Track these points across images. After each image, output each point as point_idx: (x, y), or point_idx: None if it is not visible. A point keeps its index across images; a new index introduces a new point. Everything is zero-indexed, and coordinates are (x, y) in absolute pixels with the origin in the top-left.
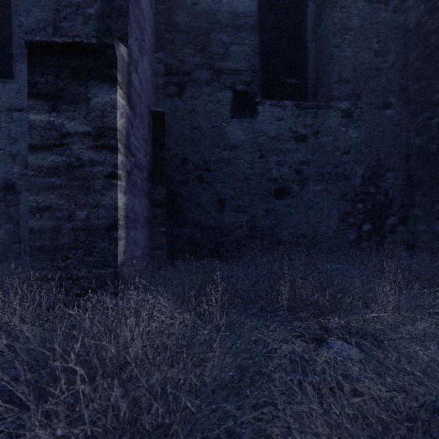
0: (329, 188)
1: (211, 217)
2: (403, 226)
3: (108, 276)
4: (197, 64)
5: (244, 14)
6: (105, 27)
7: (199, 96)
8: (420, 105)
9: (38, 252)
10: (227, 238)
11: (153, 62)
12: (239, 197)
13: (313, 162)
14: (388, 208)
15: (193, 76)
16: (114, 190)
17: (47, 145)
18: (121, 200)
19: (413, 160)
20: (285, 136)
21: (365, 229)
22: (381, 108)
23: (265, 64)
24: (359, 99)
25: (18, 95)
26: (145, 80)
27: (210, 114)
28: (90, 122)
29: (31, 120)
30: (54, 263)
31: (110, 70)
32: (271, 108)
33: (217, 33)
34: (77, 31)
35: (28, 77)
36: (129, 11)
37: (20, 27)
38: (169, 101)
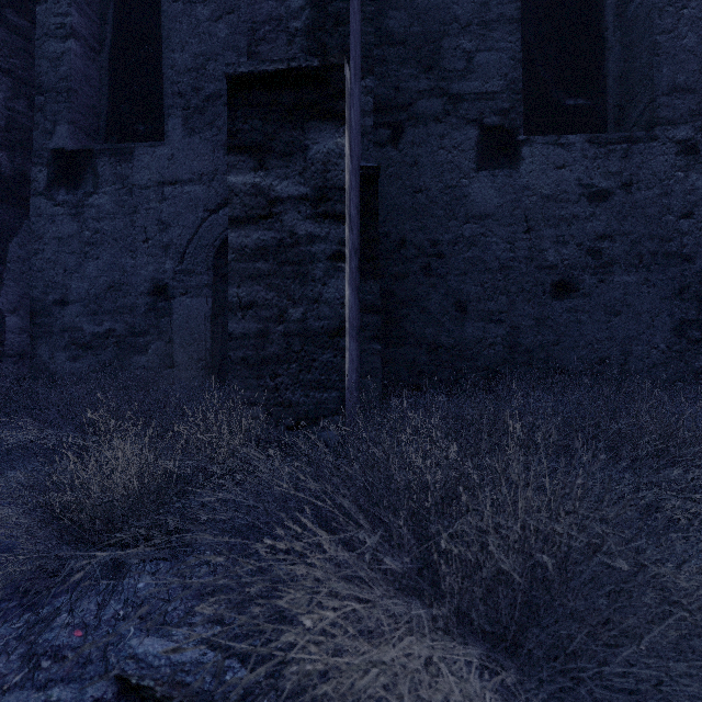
0: (652, 278)
1: (444, 330)
2: None
3: (331, 402)
4: (421, 90)
5: (498, 1)
6: (316, 44)
7: (425, 140)
8: None
9: (240, 365)
10: (470, 363)
11: (360, 94)
12: (490, 298)
13: (622, 236)
14: None
15: (414, 110)
16: (340, 277)
17: (252, 216)
18: (346, 293)
19: None
20: (570, 194)
21: None
22: None
23: (528, 79)
24: None
25: (171, 163)
26: (356, 120)
27: (442, 168)
28: (307, 181)
29: (232, 183)
30: (260, 382)
31: (335, 103)
32: (545, 148)
33: (453, 37)
34: (278, 55)
35: (228, 124)
36: (349, 16)
37: (173, 68)
38: (378, 153)
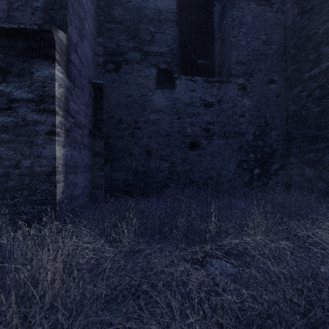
0: (229, 142)
1: (140, 164)
2: (283, 170)
3: (48, 211)
4: (129, 47)
5: (166, 11)
6: (49, 17)
7: (132, 72)
8: (294, 81)
9: None
10: (153, 180)
11: (94, 45)
12: (162, 149)
13: (218, 123)
14: (272, 157)
15: (126, 56)
16: (53, 144)
17: None
18: (59, 152)
19: (290, 122)
20: (197, 103)
21: (256, 173)
22: (267, 83)
23: (182, 49)
24: (251, 76)
25: None
26: (85, 59)
27: (139, 86)
28: (33, 91)
29: None
30: (4, 201)
31: (49, 50)
32: (186, 81)
33: (145, 24)
34: (26, 19)
35: None
36: (68, 5)
37: None
38: (108, 75)
